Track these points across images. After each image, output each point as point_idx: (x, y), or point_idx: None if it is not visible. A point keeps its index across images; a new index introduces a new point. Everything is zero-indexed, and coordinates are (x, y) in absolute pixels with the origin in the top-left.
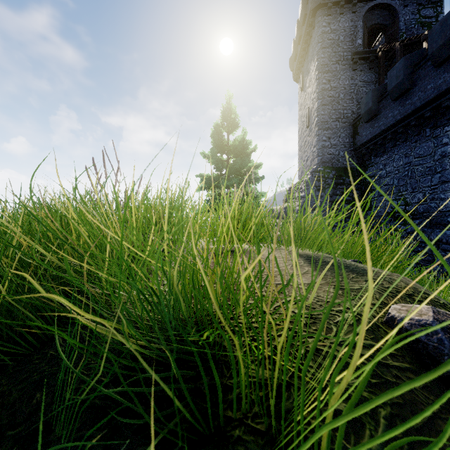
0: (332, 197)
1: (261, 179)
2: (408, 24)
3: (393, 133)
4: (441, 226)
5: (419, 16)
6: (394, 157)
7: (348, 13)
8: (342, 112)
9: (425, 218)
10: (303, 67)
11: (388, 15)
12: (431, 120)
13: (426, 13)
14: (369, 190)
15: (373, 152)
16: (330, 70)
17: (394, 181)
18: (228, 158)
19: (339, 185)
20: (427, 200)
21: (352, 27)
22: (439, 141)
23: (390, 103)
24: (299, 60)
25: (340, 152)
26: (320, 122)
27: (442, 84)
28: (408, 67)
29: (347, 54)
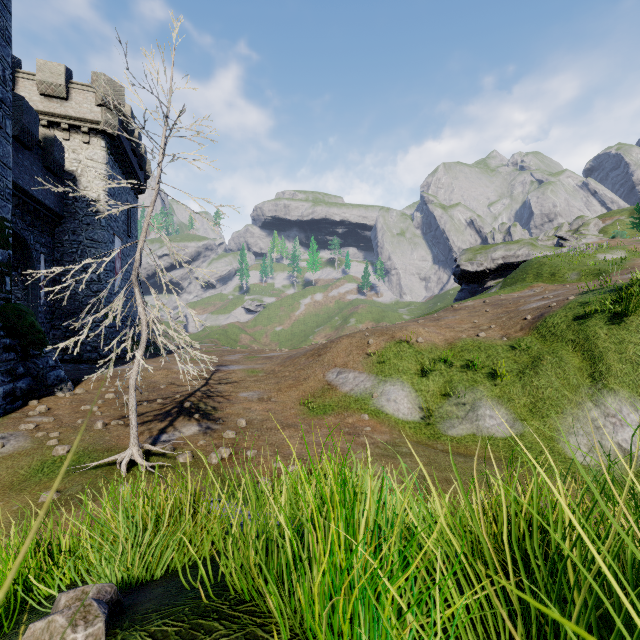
0: None
1: None
2: None
3: None
4: None
5: None
6: None
7: None
8: None
9: None
10: None
11: None
12: None
13: None
14: None
15: None
16: None
17: None
18: None
19: None
20: None
21: None
22: None
23: None
24: None
25: None
26: None
27: None
28: None
29: None
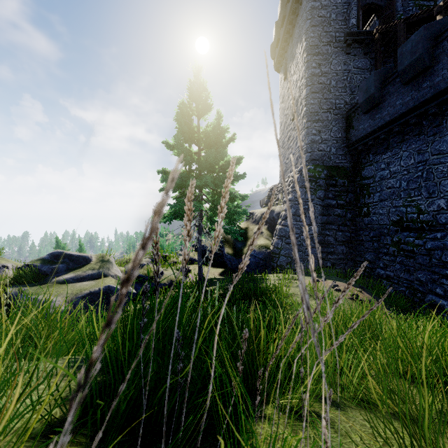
0: (323, 201)
1: (242, 178)
2: (405, 6)
3: (401, 125)
4: None
5: None
6: (401, 154)
7: None
8: (333, 102)
9: None
10: (286, 54)
11: None
12: None
13: None
14: (366, 194)
15: (372, 149)
16: (321, 52)
17: (402, 183)
18: (200, 150)
19: (331, 186)
20: None
21: (345, 4)
22: None
23: (399, 87)
24: (281, 45)
25: (332, 149)
26: (310, 113)
27: None
28: (428, 39)
29: (340, 35)
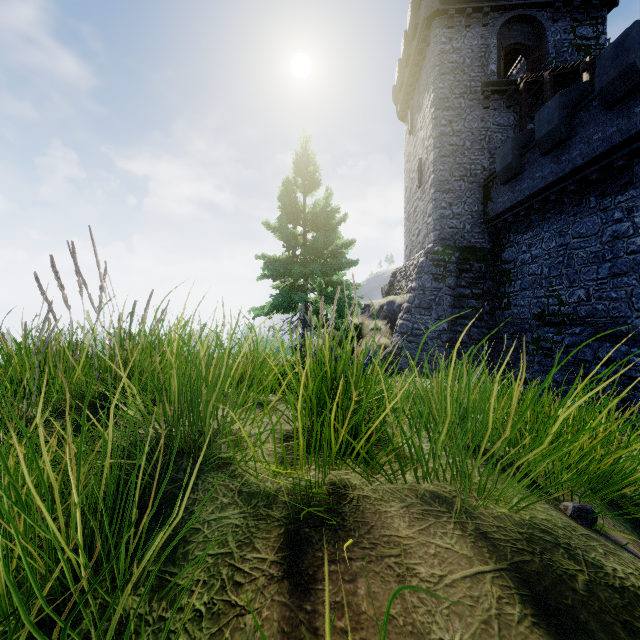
0: (454, 290)
1: (354, 264)
2: (559, 47)
3: (542, 201)
4: (613, 338)
5: (574, 36)
6: (543, 235)
7: (477, 25)
8: (468, 168)
9: (589, 325)
10: (412, 101)
11: (532, 33)
12: (597, 185)
13: (583, 32)
14: (507, 281)
15: (512, 227)
16: (452, 107)
17: (544, 269)
18: (304, 232)
19: (464, 272)
20: (592, 299)
21: (483, 46)
22: (608, 216)
23: (538, 157)
24: (406, 89)
25: (466, 226)
26: (438, 181)
27: (615, 133)
28: (565, 107)
29: (476, 85)
